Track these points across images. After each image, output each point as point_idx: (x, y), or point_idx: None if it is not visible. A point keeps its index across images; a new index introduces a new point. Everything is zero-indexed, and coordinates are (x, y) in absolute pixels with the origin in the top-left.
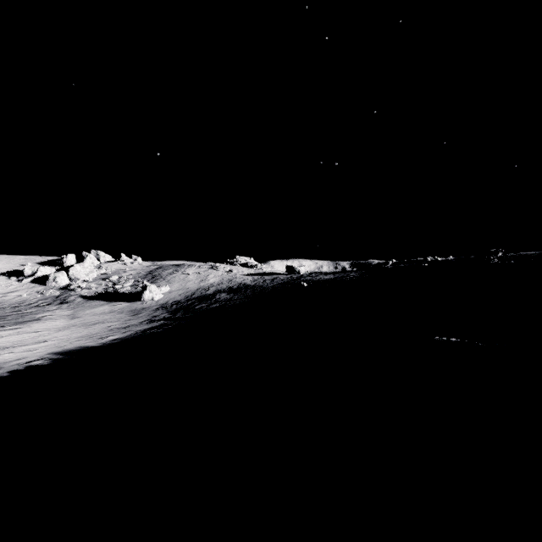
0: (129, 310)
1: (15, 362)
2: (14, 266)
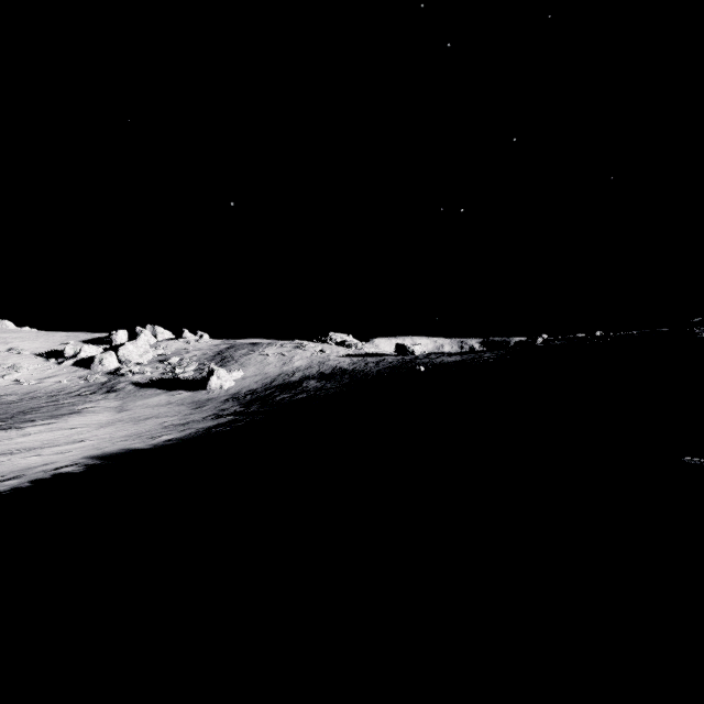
0: (191, 401)
1: (41, 467)
2: (54, 345)
